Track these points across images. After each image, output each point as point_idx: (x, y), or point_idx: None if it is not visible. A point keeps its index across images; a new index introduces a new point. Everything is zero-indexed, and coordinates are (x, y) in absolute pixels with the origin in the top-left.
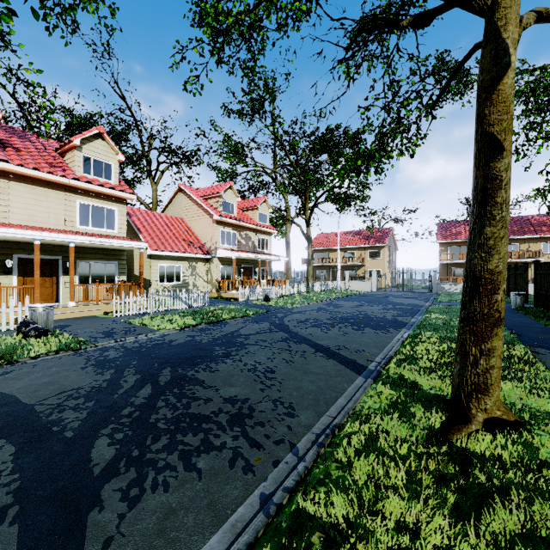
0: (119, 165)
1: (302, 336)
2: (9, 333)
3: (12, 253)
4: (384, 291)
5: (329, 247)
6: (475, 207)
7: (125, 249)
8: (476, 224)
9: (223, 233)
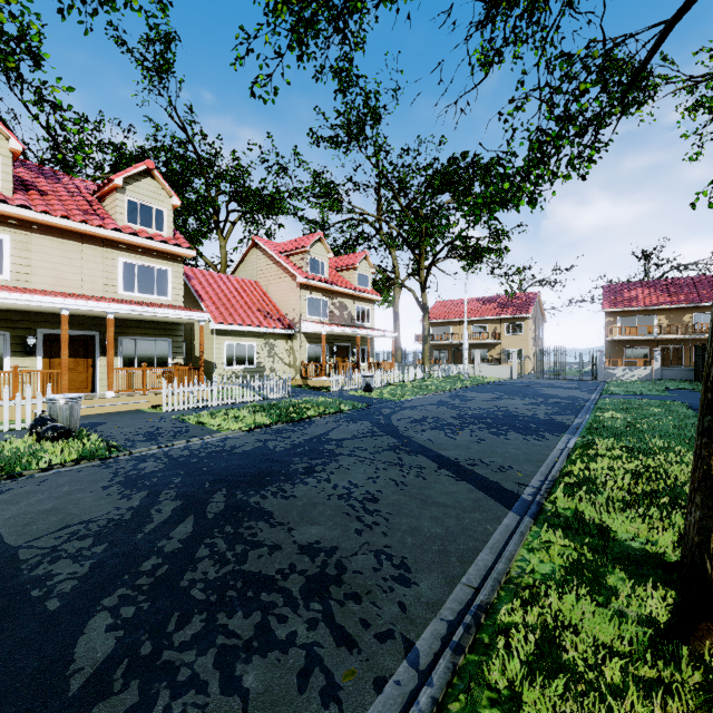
0: (178, 214)
1: (417, 443)
2: (24, 434)
3: (35, 327)
4: (528, 379)
5: (452, 318)
6: None
7: (181, 322)
8: None
9: (311, 300)
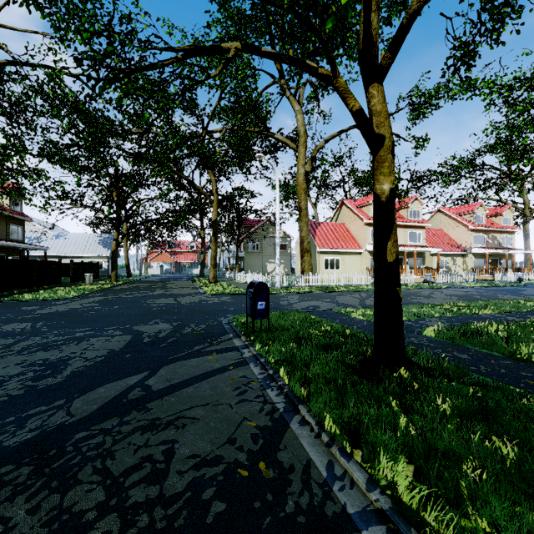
0: None
1: None
2: None
3: None
4: None
5: None
6: None
7: (425, 252)
8: None
9: (475, 237)
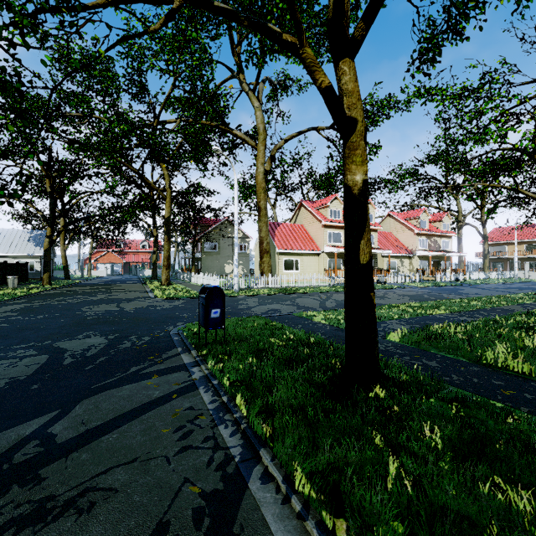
0: None
1: (489, 289)
2: None
3: None
4: None
5: (507, 241)
6: None
7: (377, 254)
8: None
9: (420, 240)
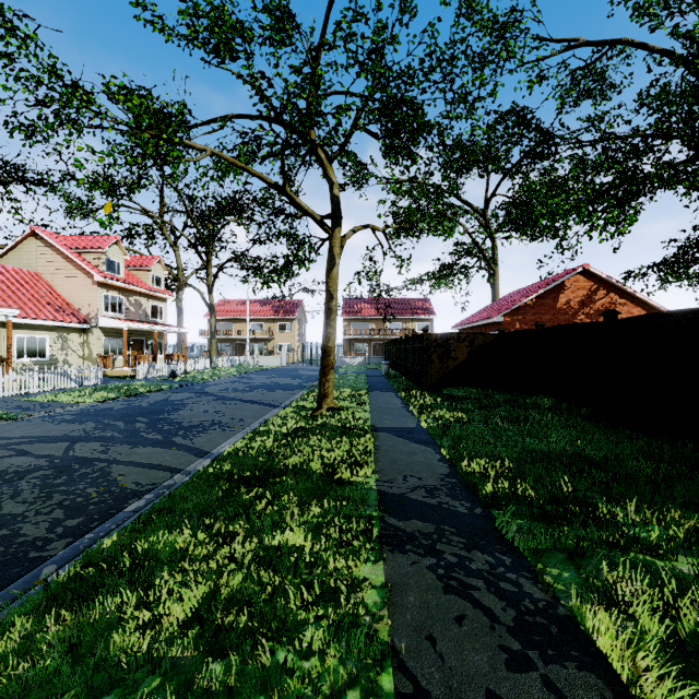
0: None
1: (229, 397)
2: None
3: None
4: (294, 366)
5: (234, 316)
6: (325, 320)
7: None
8: (325, 327)
9: (107, 297)
